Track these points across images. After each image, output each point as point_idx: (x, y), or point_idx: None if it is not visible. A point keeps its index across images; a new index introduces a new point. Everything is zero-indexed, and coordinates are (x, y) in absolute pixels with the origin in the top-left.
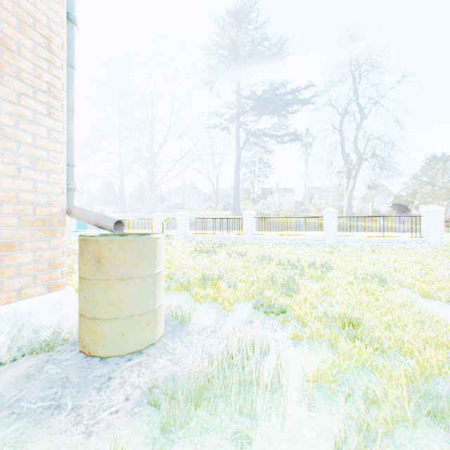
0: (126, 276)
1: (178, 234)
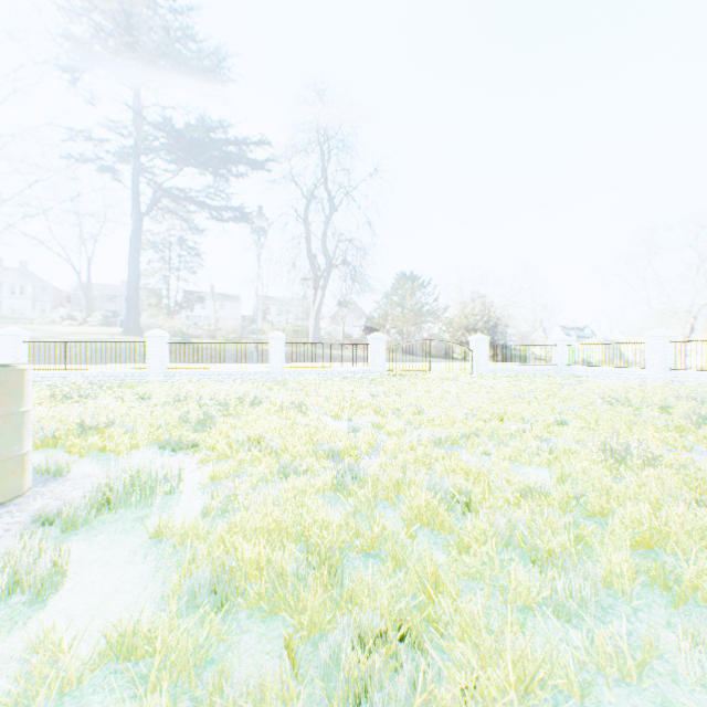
0: None
1: None
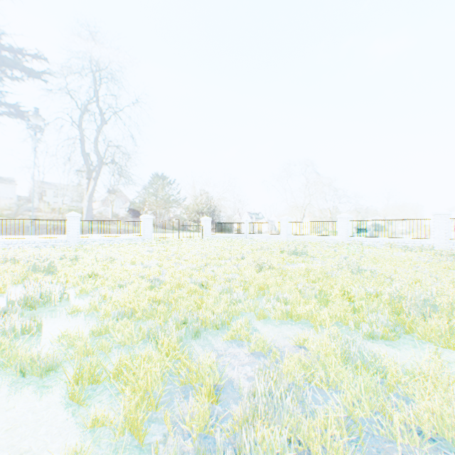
0: None
1: None
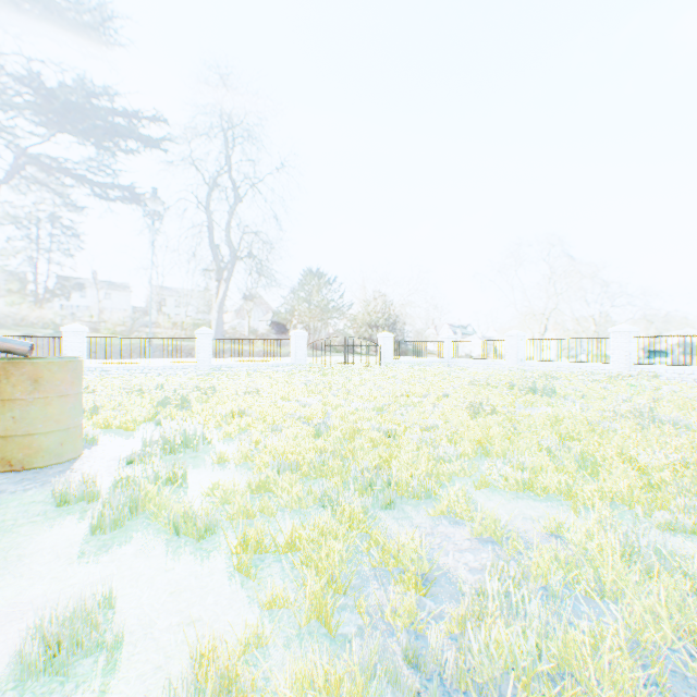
0: (66, 393)
1: None
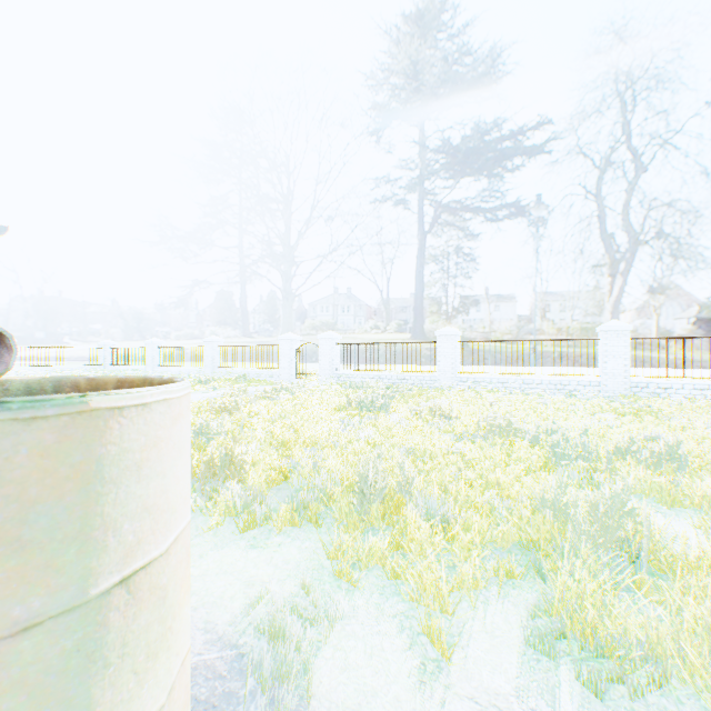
0: None
1: (322, 371)
